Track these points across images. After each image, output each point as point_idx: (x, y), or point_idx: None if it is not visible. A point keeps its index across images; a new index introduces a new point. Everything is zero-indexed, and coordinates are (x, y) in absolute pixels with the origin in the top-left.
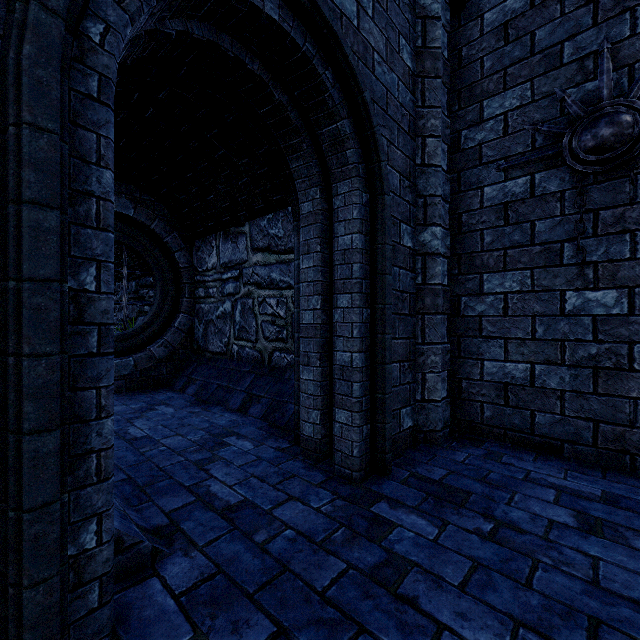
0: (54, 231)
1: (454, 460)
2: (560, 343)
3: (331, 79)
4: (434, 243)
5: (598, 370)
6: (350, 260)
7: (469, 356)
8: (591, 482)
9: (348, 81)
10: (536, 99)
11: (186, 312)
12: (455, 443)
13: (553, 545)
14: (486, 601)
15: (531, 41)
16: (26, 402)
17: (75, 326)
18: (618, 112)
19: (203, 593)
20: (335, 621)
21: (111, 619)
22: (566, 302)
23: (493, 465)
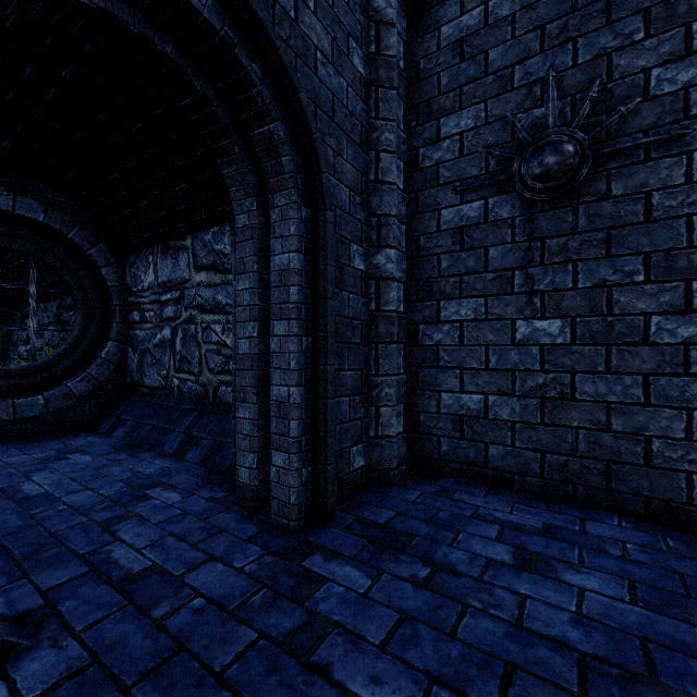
0: None
1: (405, 500)
2: (511, 373)
3: (260, 73)
4: (388, 266)
5: (545, 400)
6: (287, 282)
7: (427, 388)
8: (535, 514)
9: (280, 78)
10: (489, 121)
11: (117, 340)
12: (410, 481)
13: (486, 586)
14: (405, 659)
15: (485, 61)
16: None
17: None
18: (561, 141)
19: (63, 694)
20: None
21: None
22: (516, 331)
23: (444, 503)
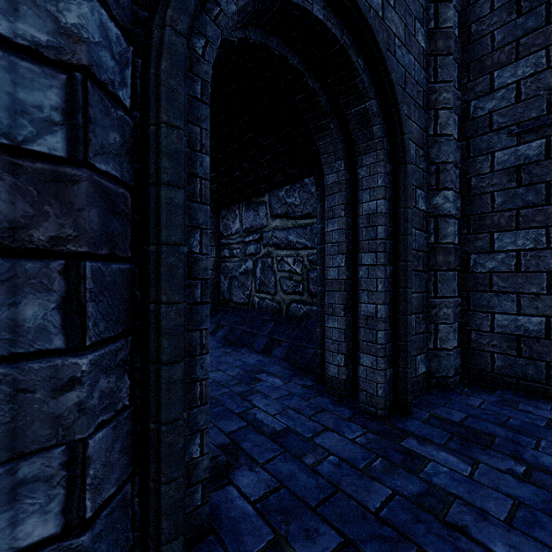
0: (180, 206)
1: (470, 405)
2: None
3: (362, 65)
4: (446, 206)
5: None
6: (375, 223)
7: (479, 309)
8: None
9: (377, 66)
10: (551, 65)
11: (214, 269)
12: (467, 389)
13: None
14: (536, 538)
15: (546, 10)
16: (163, 339)
17: (186, 280)
18: None
19: (273, 502)
20: (394, 539)
21: (208, 515)
22: None
23: (510, 411)
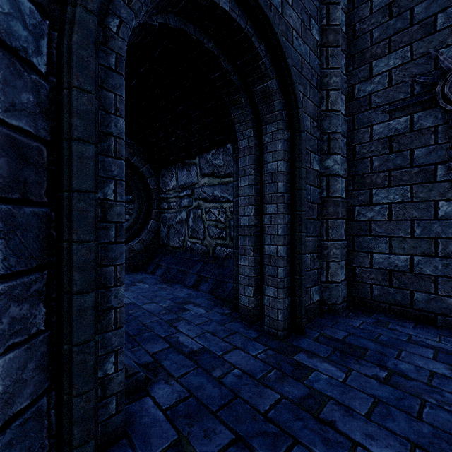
0: (91, 159)
1: (352, 325)
2: (434, 240)
3: (264, 51)
4: (335, 167)
5: None
6: (276, 180)
7: (361, 250)
8: None
9: (276, 51)
10: (414, 58)
11: (155, 219)
12: (351, 313)
13: (436, 390)
14: (387, 427)
15: (410, 15)
16: (74, 273)
17: (101, 223)
18: None
19: (181, 409)
20: (276, 434)
21: (123, 422)
22: (439, 209)
23: (382, 330)
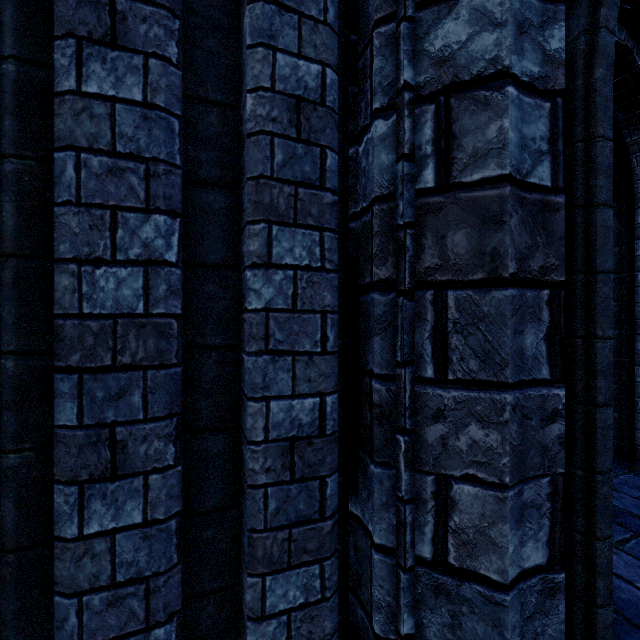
0: (611, 228)
1: None
2: None
3: None
4: None
5: None
6: None
7: None
8: None
9: None
10: None
11: None
12: None
13: None
14: None
15: None
16: (599, 378)
17: None
18: None
19: None
20: None
21: None
22: None
23: None
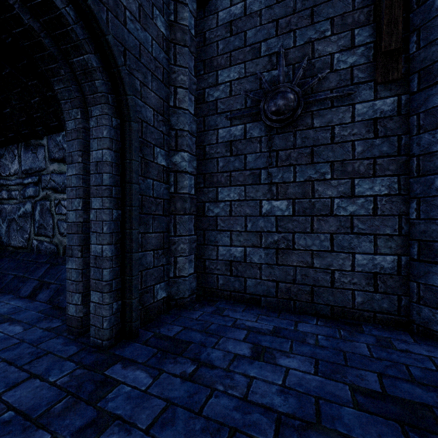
0: None
1: (191, 318)
2: (259, 233)
3: (73, 16)
4: (183, 164)
5: (278, 250)
6: (101, 170)
7: (210, 243)
8: (270, 321)
9: (91, 22)
10: (247, 75)
11: None
12: (198, 305)
13: (230, 374)
14: (161, 437)
15: (244, 37)
16: None
17: None
18: (287, 91)
19: None
20: None
21: None
22: (262, 207)
23: (216, 318)
